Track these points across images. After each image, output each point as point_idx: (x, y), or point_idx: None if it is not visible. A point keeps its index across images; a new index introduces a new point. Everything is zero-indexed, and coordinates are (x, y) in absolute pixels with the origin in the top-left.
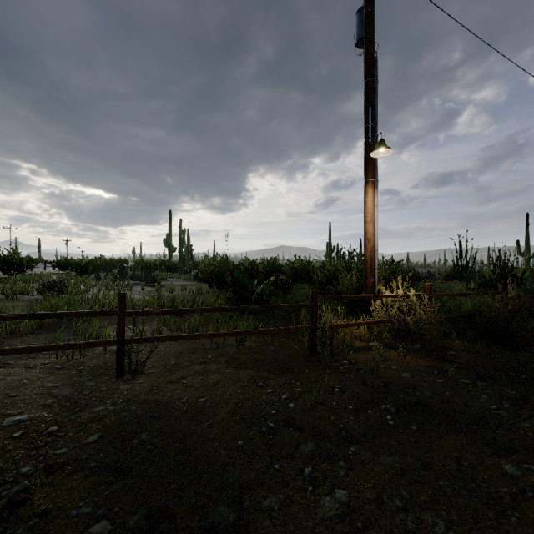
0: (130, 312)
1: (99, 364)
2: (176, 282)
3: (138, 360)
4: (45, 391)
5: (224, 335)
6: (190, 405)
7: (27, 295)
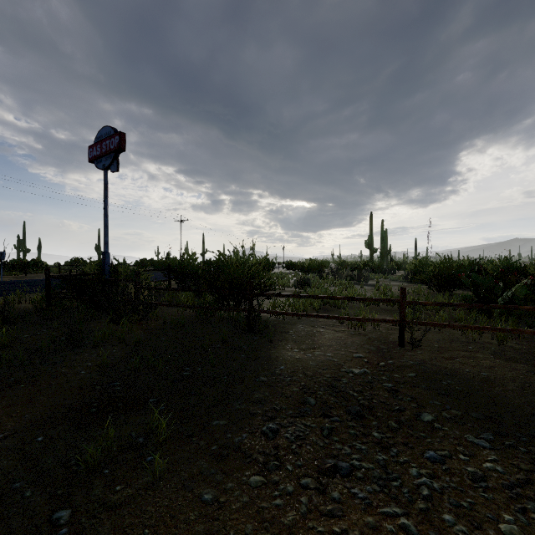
0: (409, 301)
1: (377, 336)
2: (386, 282)
3: (414, 337)
4: (359, 345)
5: (490, 329)
6: (474, 375)
7: (286, 288)
